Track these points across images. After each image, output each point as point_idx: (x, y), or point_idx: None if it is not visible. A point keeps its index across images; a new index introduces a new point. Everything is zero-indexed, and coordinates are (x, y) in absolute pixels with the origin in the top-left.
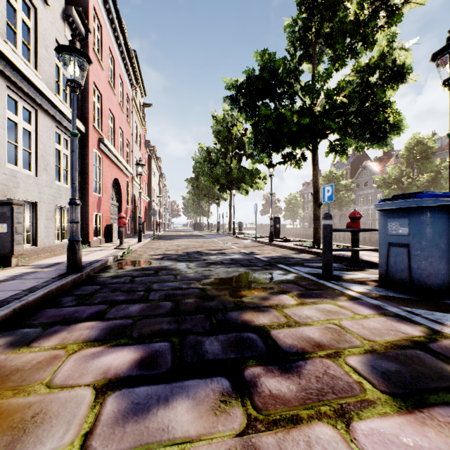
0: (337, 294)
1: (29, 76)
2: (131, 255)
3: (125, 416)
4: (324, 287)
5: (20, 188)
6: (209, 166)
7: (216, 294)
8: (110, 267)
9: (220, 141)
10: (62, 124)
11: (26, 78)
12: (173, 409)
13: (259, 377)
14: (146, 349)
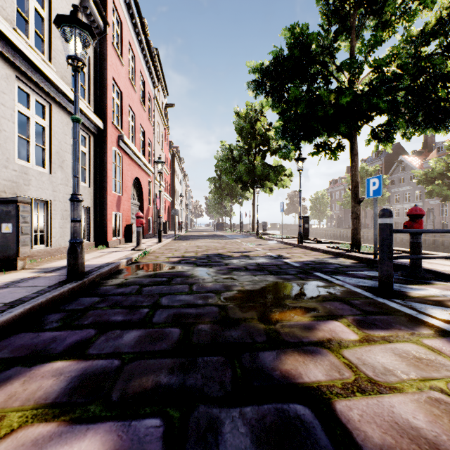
0: (413, 323)
1: (41, 67)
2: (148, 257)
3: None
4: (388, 309)
5: (32, 186)
6: (232, 164)
7: (240, 317)
8: (121, 272)
9: (243, 138)
10: None
11: (37, 69)
12: None
13: None
14: (123, 435)
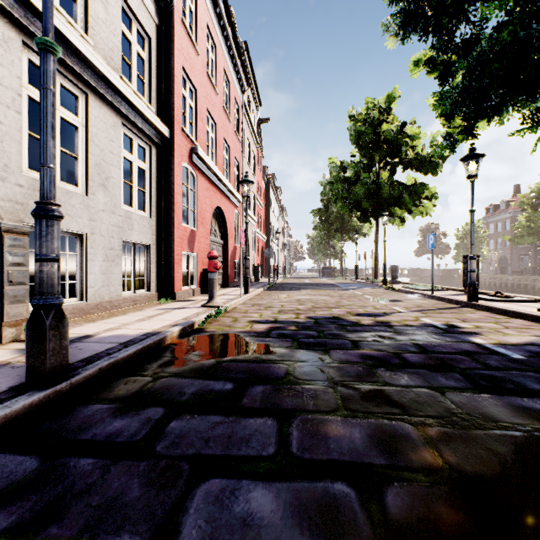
0: None
1: (61, 29)
2: (221, 320)
3: None
4: None
5: None
6: (345, 186)
7: None
8: (161, 354)
9: (361, 149)
10: (134, 123)
11: (57, 32)
12: None
13: None
14: None
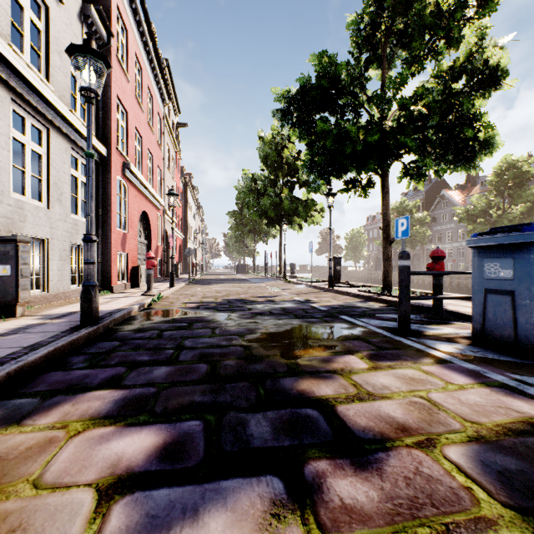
0: (419, 355)
1: (39, 88)
2: (161, 303)
3: None
4: (401, 345)
5: (28, 222)
6: (255, 196)
7: (263, 354)
8: (135, 318)
9: (268, 167)
10: (80, 146)
11: (35, 89)
12: (204, 527)
13: (324, 477)
14: (171, 430)
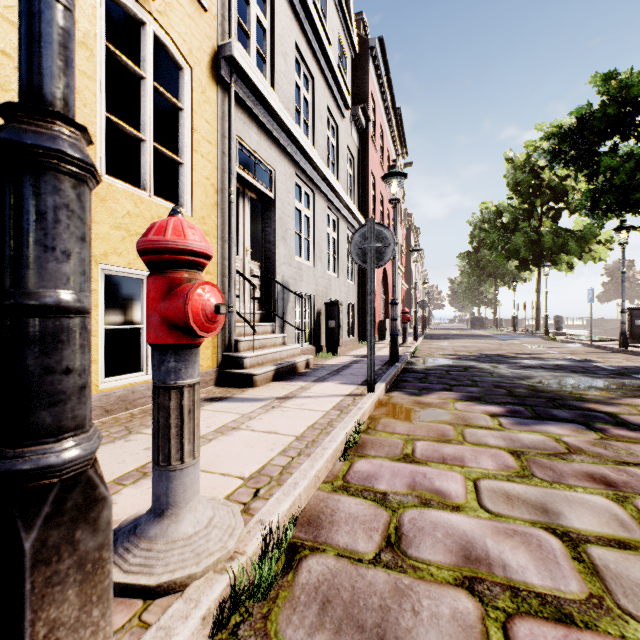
0: None
1: (339, 193)
2: (420, 354)
3: (515, 424)
4: None
5: (332, 290)
6: (501, 234)
7: (548, 390)
8: (413, 362)
9: (519, 195)
10: (351, 224)
11: (337, 194)
12: (544, 427)
13: (607, 429)
14: (505, 407)
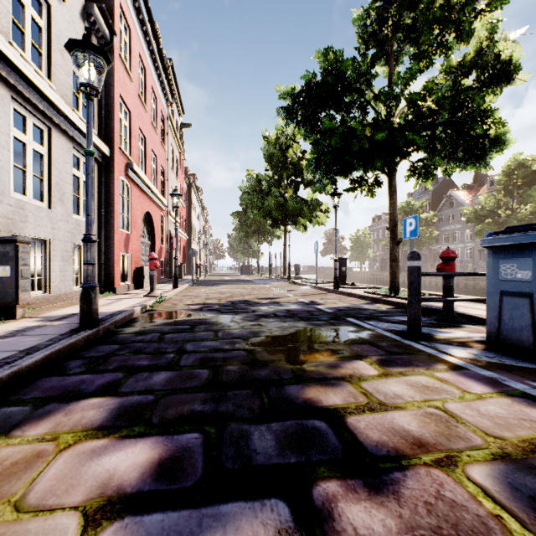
0: (431, 360)
1: (40, 86)
2: (164, 305)
3: None
4: (412, 350)
5: (29, 223)
6: (260, 197)
7: (268, 359)
8: (136, 320)
9: (272, 167)
10: (82, 146)
11: (36, 88)
12: None
13: (335, 502)
14: (168, 444)
